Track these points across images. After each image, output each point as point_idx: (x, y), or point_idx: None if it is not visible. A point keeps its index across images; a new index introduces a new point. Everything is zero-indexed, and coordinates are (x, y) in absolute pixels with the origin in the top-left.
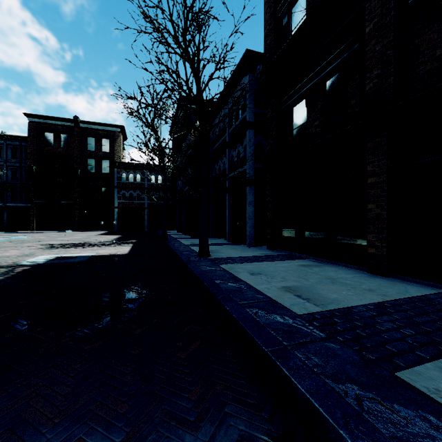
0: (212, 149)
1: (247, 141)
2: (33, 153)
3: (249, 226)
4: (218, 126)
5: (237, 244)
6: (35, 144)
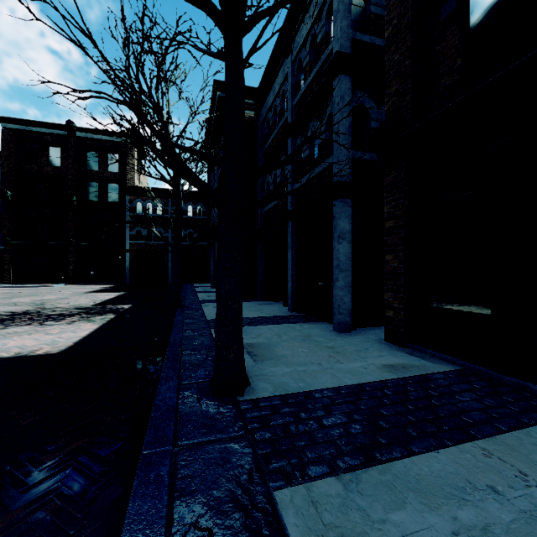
0: (262, 151)
1: (335, 102)
2: (9, 174)
3: (340, 287)
4: (272, 107)
5: (310, 321)
6: (12, 161)
